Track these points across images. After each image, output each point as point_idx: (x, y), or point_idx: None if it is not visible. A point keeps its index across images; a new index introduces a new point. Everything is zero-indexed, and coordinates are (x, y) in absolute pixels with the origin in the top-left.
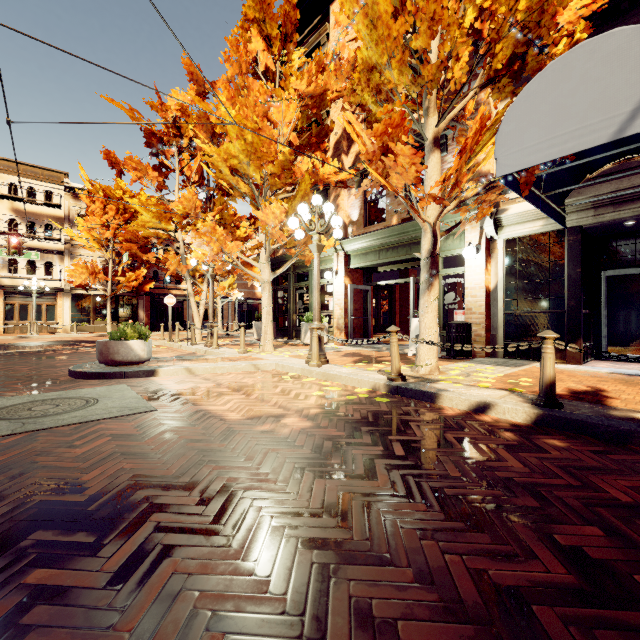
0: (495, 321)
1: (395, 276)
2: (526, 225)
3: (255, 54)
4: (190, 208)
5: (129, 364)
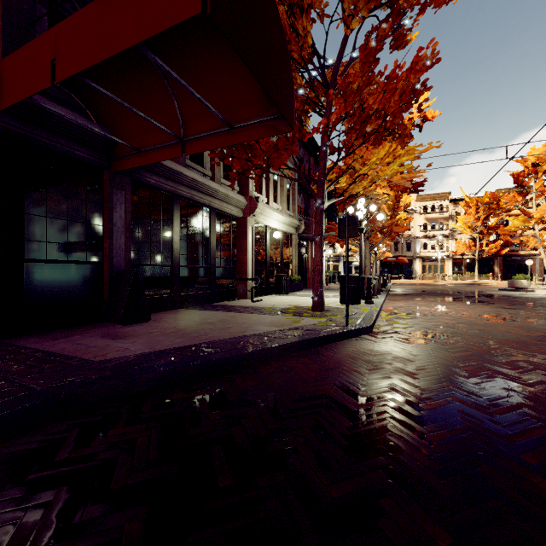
0: None
1: None
2: None
3: None
4: (544, 214)
5: (521, 288)
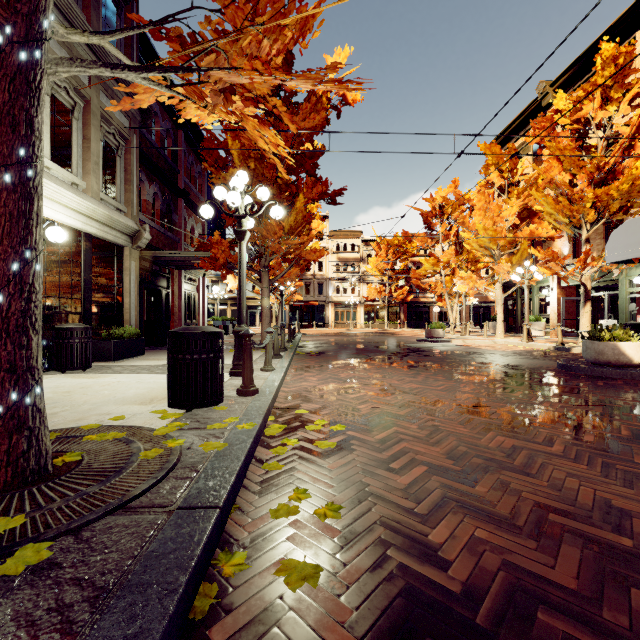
0: None
1: None
2: None
3: (492, 180)
4: (450, 258)
5: (437, 338)
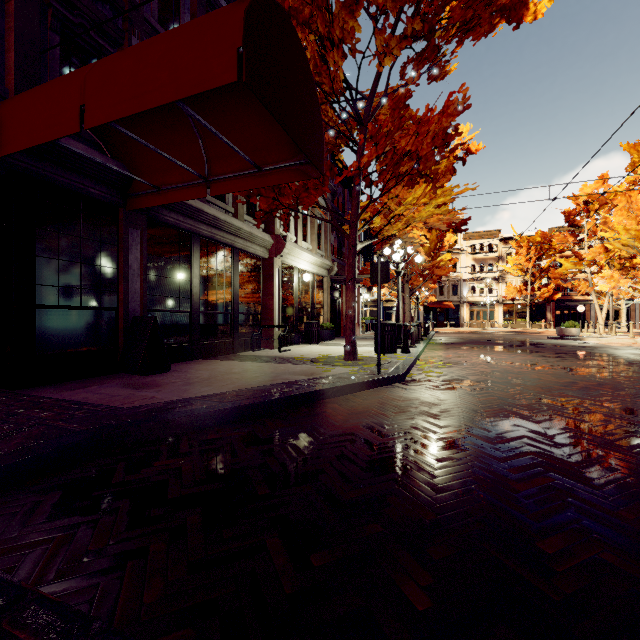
0: None
1: None
2: None
3: (639, 177)
4: (595, 256)
5: (570, 336)
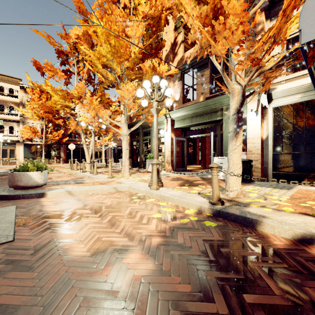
0: (266, 158)
1: (197, 134)
2: (289, 97)
3: None
4: (82, 93)
5: (30, 188)
